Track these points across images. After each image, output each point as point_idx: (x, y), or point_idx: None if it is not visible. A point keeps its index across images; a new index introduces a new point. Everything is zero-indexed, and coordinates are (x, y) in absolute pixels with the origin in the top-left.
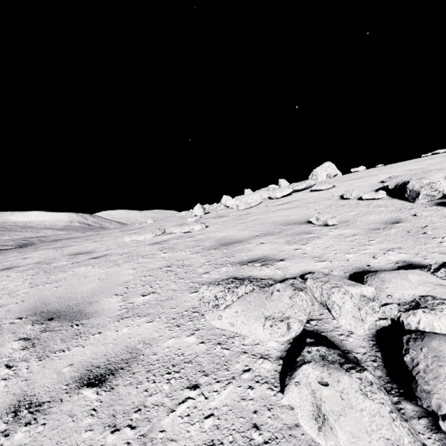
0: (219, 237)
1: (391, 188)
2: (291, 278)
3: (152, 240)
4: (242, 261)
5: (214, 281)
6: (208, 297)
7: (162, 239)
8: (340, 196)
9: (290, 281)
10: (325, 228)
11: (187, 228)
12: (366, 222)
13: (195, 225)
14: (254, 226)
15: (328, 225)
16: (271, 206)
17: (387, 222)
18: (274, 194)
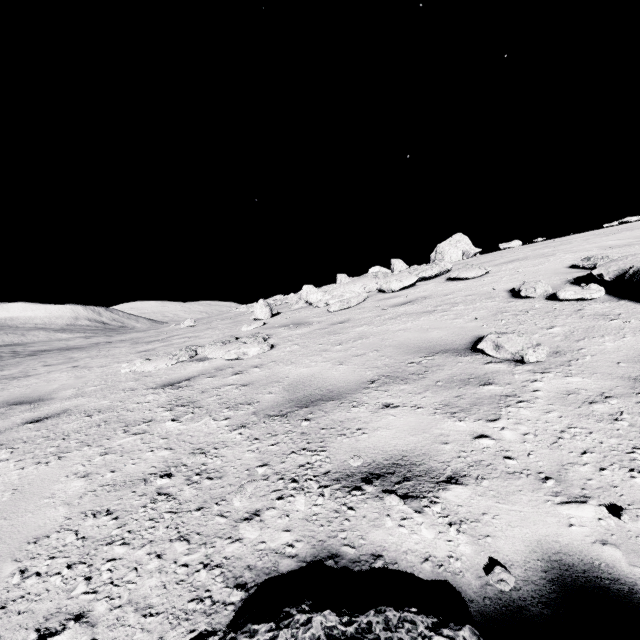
0: (292, 378)
1: (610, 279)
2: (516, 590)
3: (166, 375)
4: (348, 473)
5: (272, 566)
6: None
7: (184, 373)
8: (509, 292)
9: None
10: (519, 368)
11: (233, 353)
12: (608, 357)
13: (250, 345)
14: (362, 354)
15: (525, 362)
16: (386, 307)
17: None
18: (389, 284)
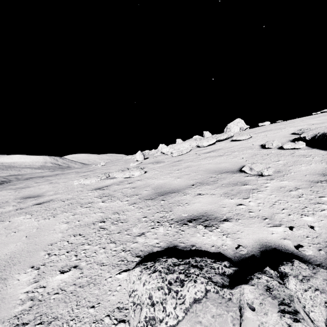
0: (156, 184)
1: (309, 139)
2: (247, 254)
3: (96, 185)
4: (181, 219)
5: (150, 250)
6: (140, 294)
7: (105, 184)
8: (260, 146)
9: (261, 280)
10: (260, 178)
11: (127, 174)
12: (301, 173)
13: (135, 171)
14: (188, 174)
15: (263, 175)
16: (200, 154)
17: (324, 174)
18: (202, 143)
